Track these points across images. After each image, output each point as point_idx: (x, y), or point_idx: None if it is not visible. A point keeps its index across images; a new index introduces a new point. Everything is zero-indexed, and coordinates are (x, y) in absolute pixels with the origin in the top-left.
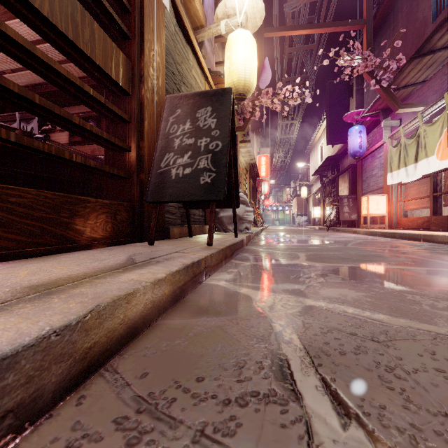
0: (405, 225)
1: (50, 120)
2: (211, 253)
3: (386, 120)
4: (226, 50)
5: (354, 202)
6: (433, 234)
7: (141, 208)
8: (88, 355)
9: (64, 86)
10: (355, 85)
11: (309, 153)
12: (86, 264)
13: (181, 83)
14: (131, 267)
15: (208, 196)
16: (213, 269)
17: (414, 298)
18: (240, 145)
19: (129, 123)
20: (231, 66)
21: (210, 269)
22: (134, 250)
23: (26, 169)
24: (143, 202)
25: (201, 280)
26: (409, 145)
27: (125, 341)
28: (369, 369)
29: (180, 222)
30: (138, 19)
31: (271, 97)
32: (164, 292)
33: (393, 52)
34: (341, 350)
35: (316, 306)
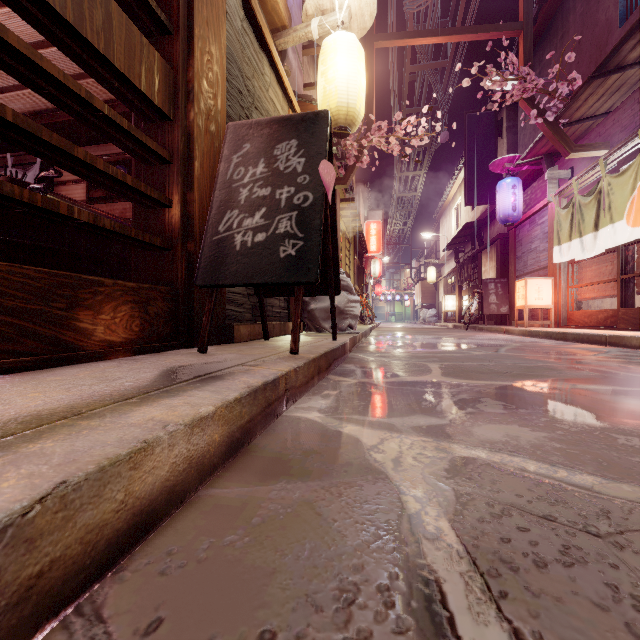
0: (580, 321)
1: (36, 153)
2: (295, 365)
3: (552, 170)
4: (320, 61)
5: (504, 289)
6: (624, 334)
7: (188, 295)
8: (34, 591)
9: (61, 99)
10: (506, 120)
11: (438, 219)
12: (81, 389)
13: (252, 108)
14: (156, 394)
15: (292, 276)
16: (299, 391)
17: (631, 442)
18: (340, 206)
19: (170, 164)
20: (327, 86)
21: (294, 391)
22: (173, 362)
23: (12, 235)
24: (191, 286)
25: (279, 410)
26: (586, 205)
27: (129, 542)
28: (603, 606)
29: (251, 317)
30: (185, 4)
31: (385, 135)
32: (213, 438)
33: (563, 70)
34: (535, 556)
35: (471, 458)
